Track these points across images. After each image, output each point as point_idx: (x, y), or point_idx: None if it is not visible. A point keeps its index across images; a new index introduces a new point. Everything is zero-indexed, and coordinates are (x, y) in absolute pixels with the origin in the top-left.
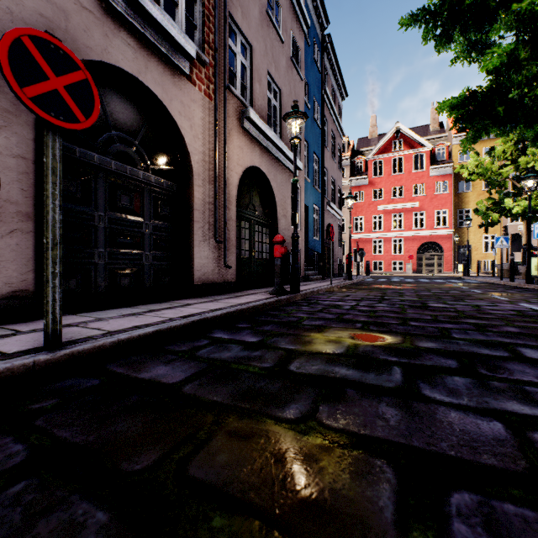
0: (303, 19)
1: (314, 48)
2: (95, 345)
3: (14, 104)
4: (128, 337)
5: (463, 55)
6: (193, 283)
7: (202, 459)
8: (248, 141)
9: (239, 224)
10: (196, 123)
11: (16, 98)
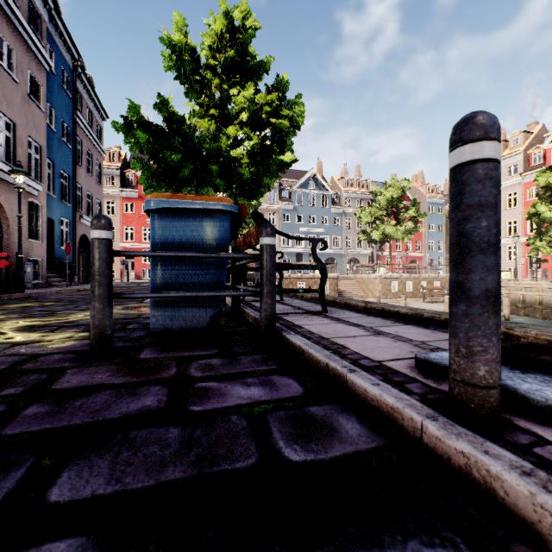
0: (44, 60)
1: (64, 75)
2: None
3: None
4: None
5: (136, 166)
6: None
7: None
8: None
9: None
10: None
11: None
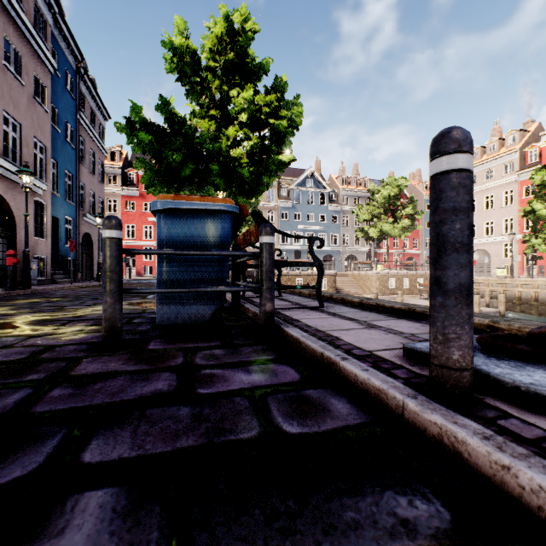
0: (49, 62)
1: (68, 76)
2: None
3: None
4: None
5: (138, 166)
6: None
7: None
8: None
9: None
10: None
11: None
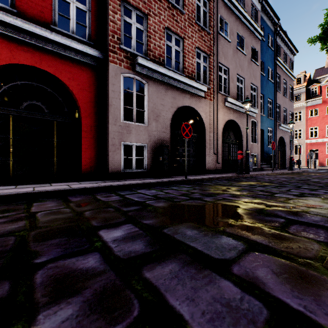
0: (258, 34)
1: (269, 38)
2: (192, 179)
3: (167, 126)
4: (197, 179)
5: None
6: (205, 169)
7: (216, 187)
8: (227, 110)
9: (223, 145)
10: (206, 112)
11: (167, 124)
